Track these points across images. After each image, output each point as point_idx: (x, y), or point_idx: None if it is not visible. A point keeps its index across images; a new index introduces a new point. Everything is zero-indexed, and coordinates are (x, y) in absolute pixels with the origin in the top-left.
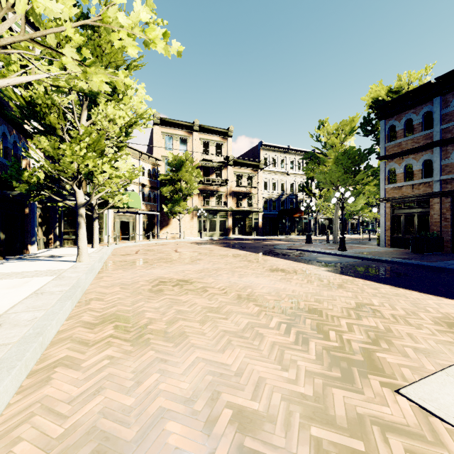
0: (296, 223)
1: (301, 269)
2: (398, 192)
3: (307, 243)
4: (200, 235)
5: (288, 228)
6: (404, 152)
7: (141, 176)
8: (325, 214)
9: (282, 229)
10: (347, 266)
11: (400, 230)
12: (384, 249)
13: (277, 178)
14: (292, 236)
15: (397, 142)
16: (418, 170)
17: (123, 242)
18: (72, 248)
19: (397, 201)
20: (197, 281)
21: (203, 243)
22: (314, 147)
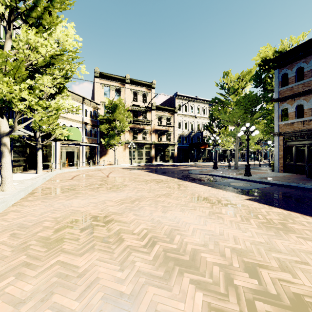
0: (201, 153)
1: (223, 197)
2: (290, 127)
3: (214, 169)
4: (130, 162)
5: (196, 157)
6: (296, 95)
7: (84, 116)
8: (223, 146)
9: (192, 157)
10: (265, 193)
11: (291, 158)
12: (280, 174)
13: (187, 120)
14: (199, 163)
15: (289, 86)
16: (308, 109)
17: (68, 168)
18: (17, 174)
19: (289, 135)
20: (114, 220)
21: (132, 169)
22: (219, 94)
